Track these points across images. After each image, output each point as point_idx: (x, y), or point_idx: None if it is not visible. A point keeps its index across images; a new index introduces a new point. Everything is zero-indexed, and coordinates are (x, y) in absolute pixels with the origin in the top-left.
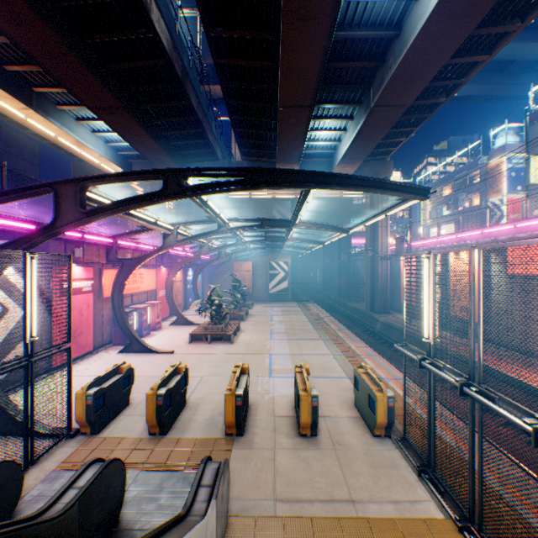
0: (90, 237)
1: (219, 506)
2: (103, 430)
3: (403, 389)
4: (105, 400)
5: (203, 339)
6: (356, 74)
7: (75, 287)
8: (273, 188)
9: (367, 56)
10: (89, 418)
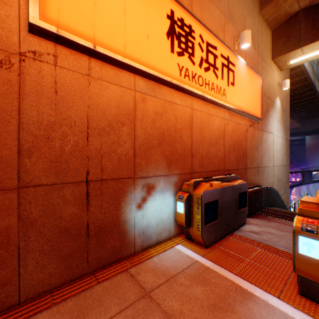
0: None
1: None
2: None
3: None
4: None
5: None
6: None
7: None
8: None
9: None
10: None
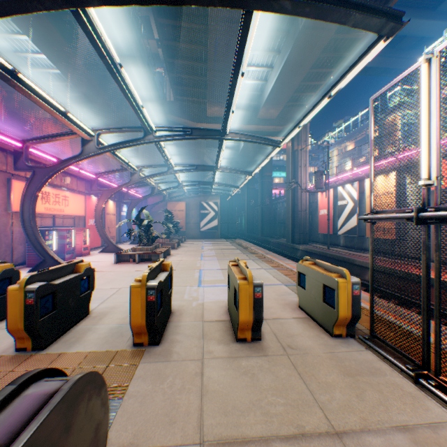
0: None
1: None
2: None
3: (372, 273)
4: None
5: (130, 260)
6: None
7: None
8: (201, 1)
9: None
10: None
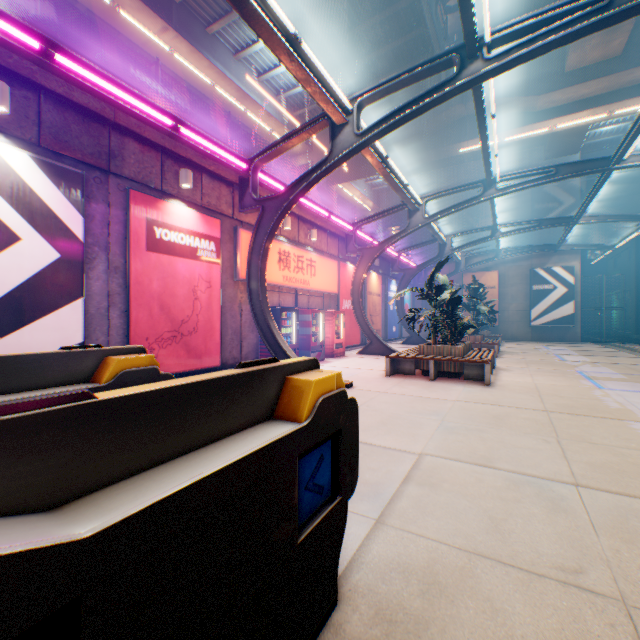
0: (193, 136)
1: None
2: None
3: None
4: None
5: (414, 372)
6: None
7: (180, 244)
8: None
9: None
10: None
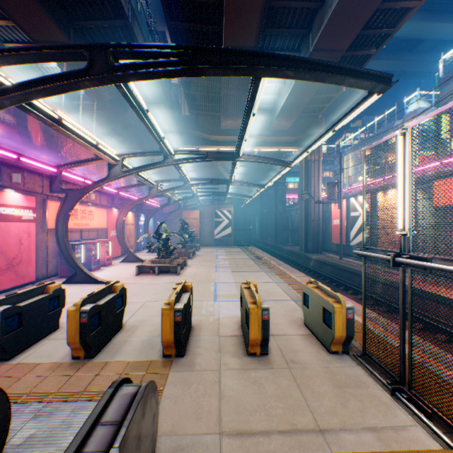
0: (28, 161)
1: None
2: (17, 356)
3: (364, 299)
4: (21, 321)
5: (150, 272)
6: (296, 17)
7: (12, 214)
8: (218, 73)
9: None
10: None
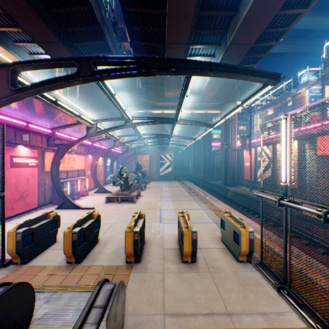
0: (33, 126)
1: (111, 326)
2: (31, 261)
3: (261, 226)
4: (33, 238)
5: (115, 200)
6: (218, 21)
7: (23, 162)
8: (163, 74)
9: (226, 8)
10: (18, 251)
